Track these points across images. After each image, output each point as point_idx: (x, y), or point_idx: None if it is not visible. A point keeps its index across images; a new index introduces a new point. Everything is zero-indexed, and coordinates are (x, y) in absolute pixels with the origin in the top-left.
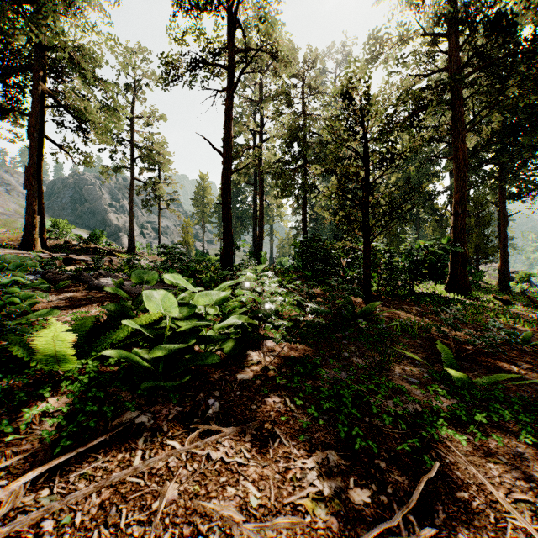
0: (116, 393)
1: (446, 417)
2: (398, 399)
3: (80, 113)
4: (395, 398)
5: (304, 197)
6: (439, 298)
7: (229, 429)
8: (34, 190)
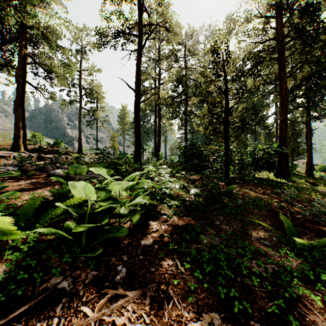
0: (47, 260)
1: (297, 275)
2: (261, 262)
3: (48, 67)
4: (256, 258)
5: (186, 118)
6: (272, 181)
7: (132, 292)
8: (19, 114)
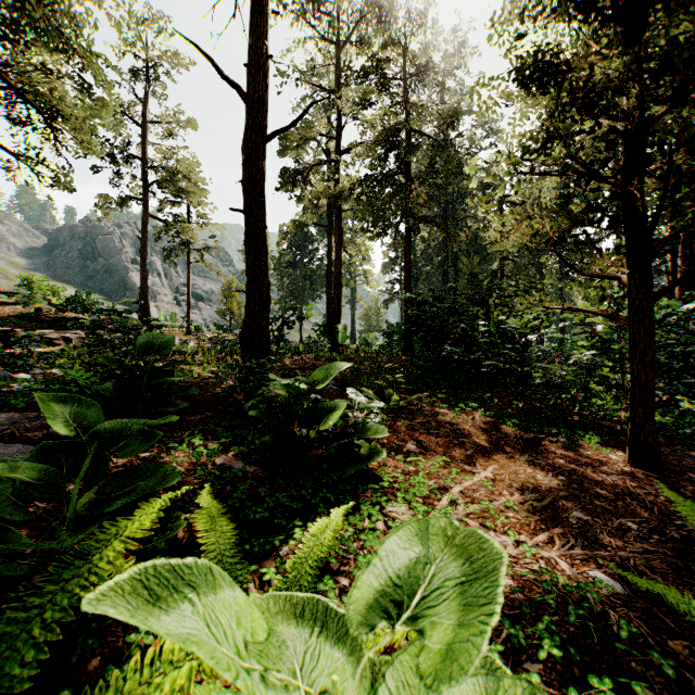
0: None
1: None
2: None
3: (40, 97)
4: None
5: (408, 235)
6: None
7: None
8: None
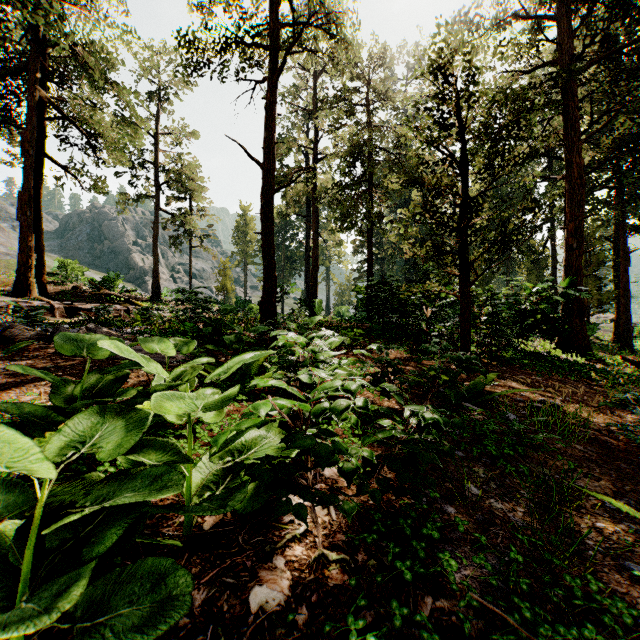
0: None
1: None
2: None
3: (88, 126)
4: None
5: (370, 229)
6: (559, 361)
7: None
8: (29, 221)
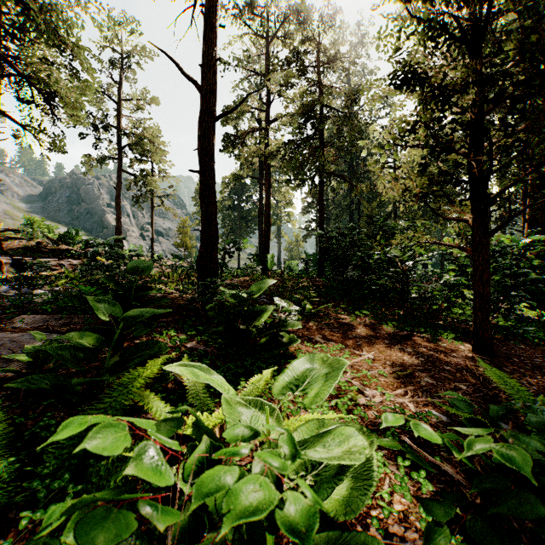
0: None
1: None
2: None
3: (42, 82)
4: None
5: (321, 185)
6: None
7: None
8: None
